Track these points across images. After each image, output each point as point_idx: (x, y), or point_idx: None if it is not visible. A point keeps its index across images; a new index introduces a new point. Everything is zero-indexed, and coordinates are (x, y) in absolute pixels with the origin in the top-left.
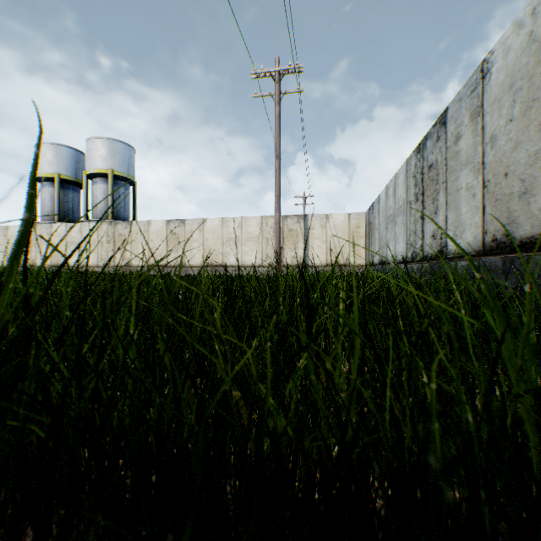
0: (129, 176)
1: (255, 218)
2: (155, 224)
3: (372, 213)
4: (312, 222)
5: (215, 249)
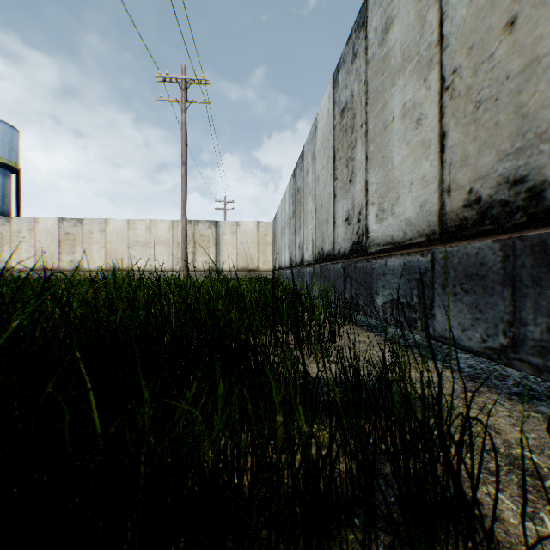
0: (11, 162)
1: (165, 221)
2: (45, 222)
3: (275, 223)
4: (223, 228)
5: (121, 252)
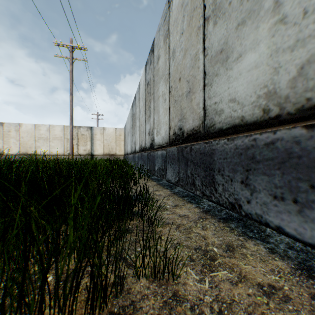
0: None
1: (60, 126)
2: None
3: (125, 129)
4: (95, 131)
5: (30, 144)
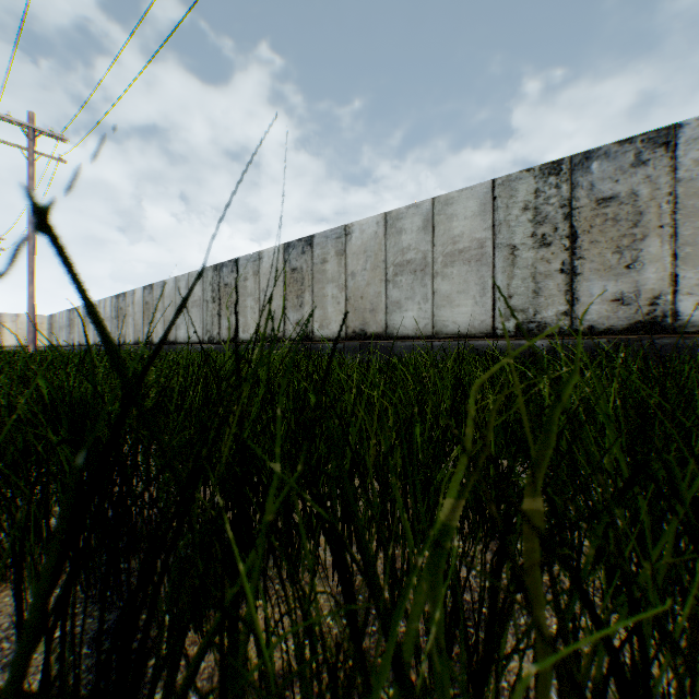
0: None
1: None
2: None
3: (54, 319)
4: (6, 318)
5: None
